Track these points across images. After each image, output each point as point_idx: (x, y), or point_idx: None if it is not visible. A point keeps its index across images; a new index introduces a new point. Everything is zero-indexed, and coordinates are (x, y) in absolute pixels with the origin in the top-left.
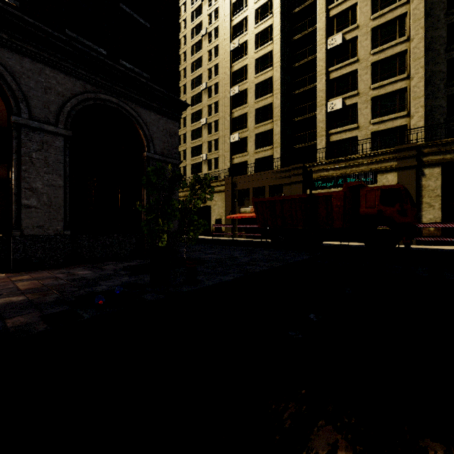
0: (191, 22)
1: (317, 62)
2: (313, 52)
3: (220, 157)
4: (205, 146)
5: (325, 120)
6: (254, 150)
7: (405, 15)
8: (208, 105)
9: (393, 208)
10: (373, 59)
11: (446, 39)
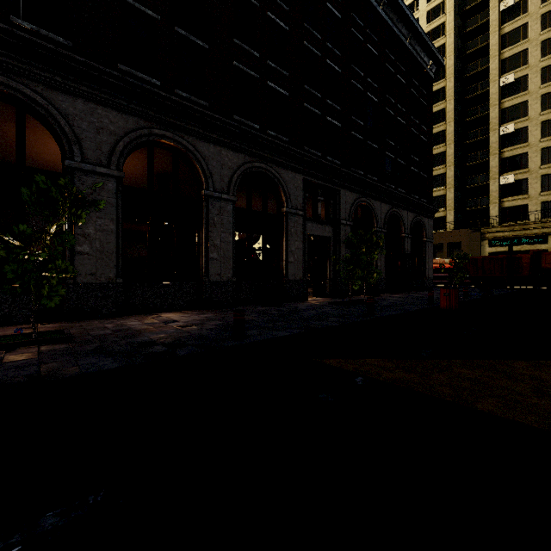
0: None
1: (490, 144)
2: (484, 133)
3: None
4: None
5: (498, 190)
6: None
7: None
8: None
9: None
10: (542, 146)
11: None
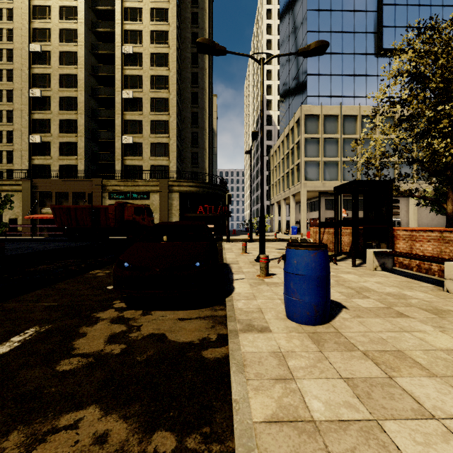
0: None
1: (115, 103)
2: (113, 93)
3: (15, 151)
4: None
5: (121, 148)
6: (58, 156)
7: (168, 100)
8: None
9: (140, 217)
10: (152, 118)
11: (191, 120)
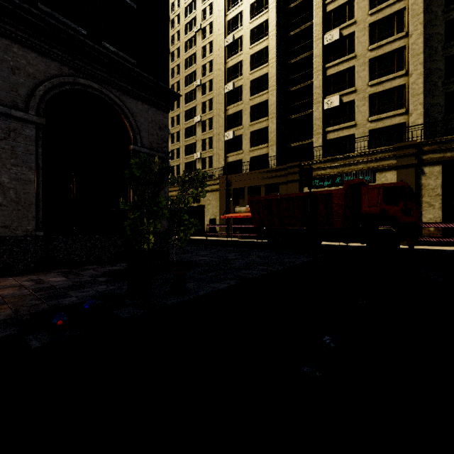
0: (184, 17)
1: (314, 58)
2: (309, 48)
3: (214, 155)
4: (199, 144)
5: (322, 117)
6: (249, 148)
7: (403, 11)
8: (202, 102)
9: (396, 207)
10: (371, 56)
11: (444, 36)
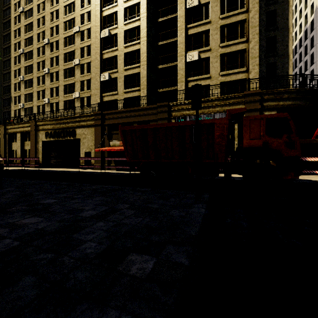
0: None
1: (178, 17)
2: (174, 11)
3: (92, 96)
4: (78, 85)
5: (184, 68)
6: (123, 90)
7: None
8: (80, 47)
9: (280, 140)
10: (221, 23)
11: (265, 22)
